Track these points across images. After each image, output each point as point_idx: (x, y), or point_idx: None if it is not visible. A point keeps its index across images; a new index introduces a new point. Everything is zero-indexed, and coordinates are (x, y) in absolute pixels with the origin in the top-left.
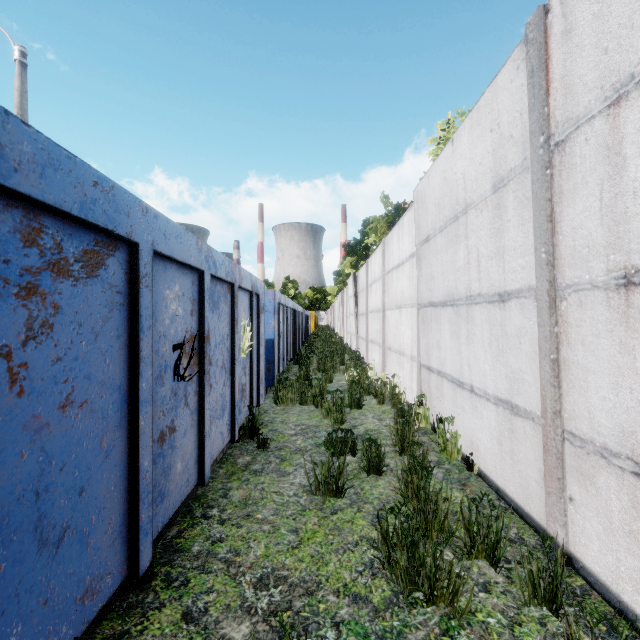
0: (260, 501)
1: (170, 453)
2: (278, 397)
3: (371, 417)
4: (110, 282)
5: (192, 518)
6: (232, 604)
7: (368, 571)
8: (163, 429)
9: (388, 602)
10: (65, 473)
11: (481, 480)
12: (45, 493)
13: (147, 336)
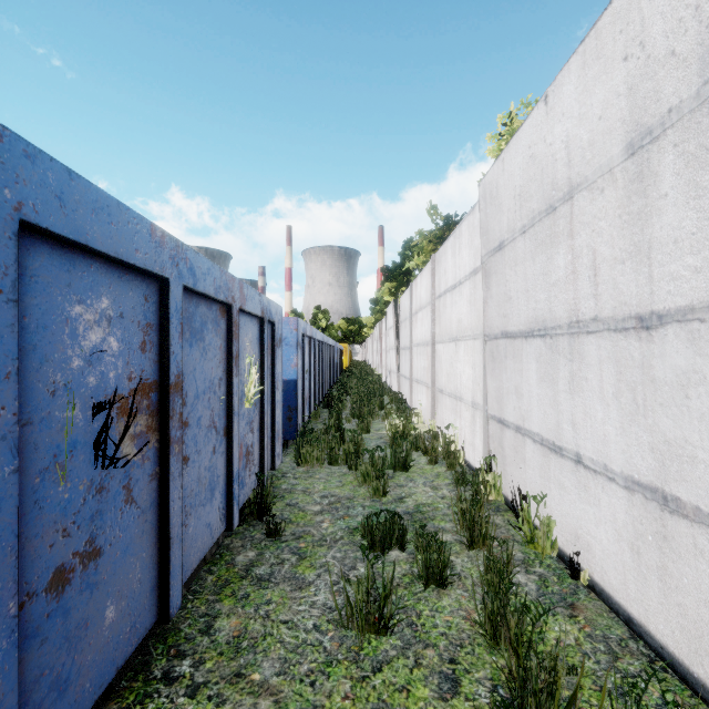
0: (260, 642)
1: (85, 598)
2: (300, 455)
3: (422, 484)
4: None
5: (146, 682)
6: None
7: None
8: (65, 561)
9: None
10: None
11: (596, 597)
12: None
13: None
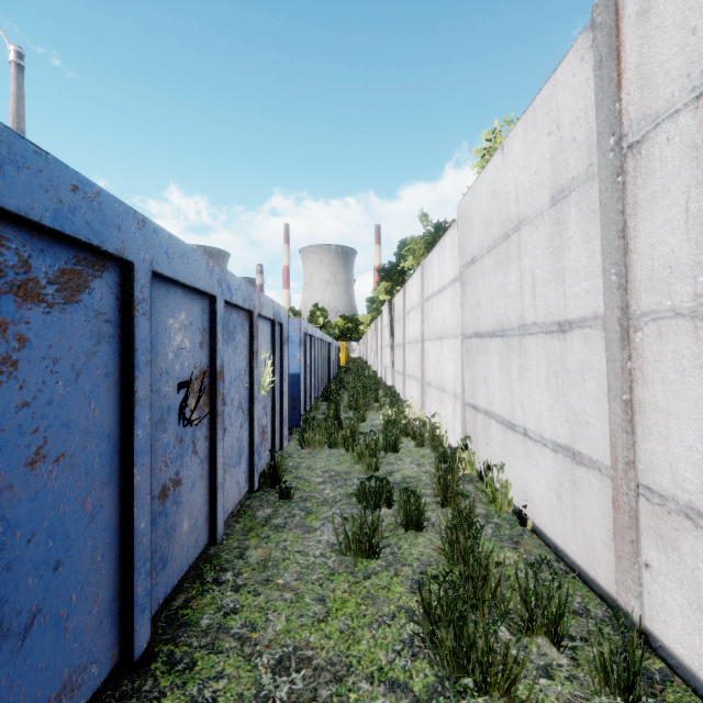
0: (281, 563)
1: (174, 510)
2: (304, 439)
3: (409, 462)
4: (96, 309)
5: (202, 584)
6: (245, 693)
7: (407, 651)
8: (165, 483)
9: (432, 691)
10: (34, 545)
11: (536, 537)
12: (6, 572)
13: (144, 373)
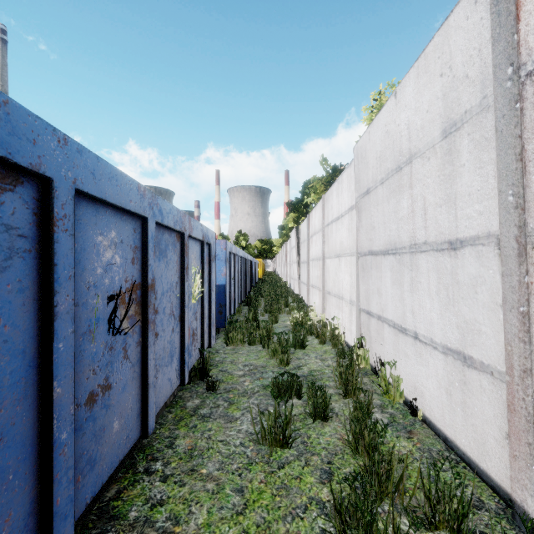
0: (206, 452)
1: (103, 413)
2: (228, 338)
3: (314, 357)
4: (7, 223)
5: (134, 474)
6: None
7: None
8: (93, 389)
9: None
10: None
11: (426, 427)
12: None
13: (66, 288)
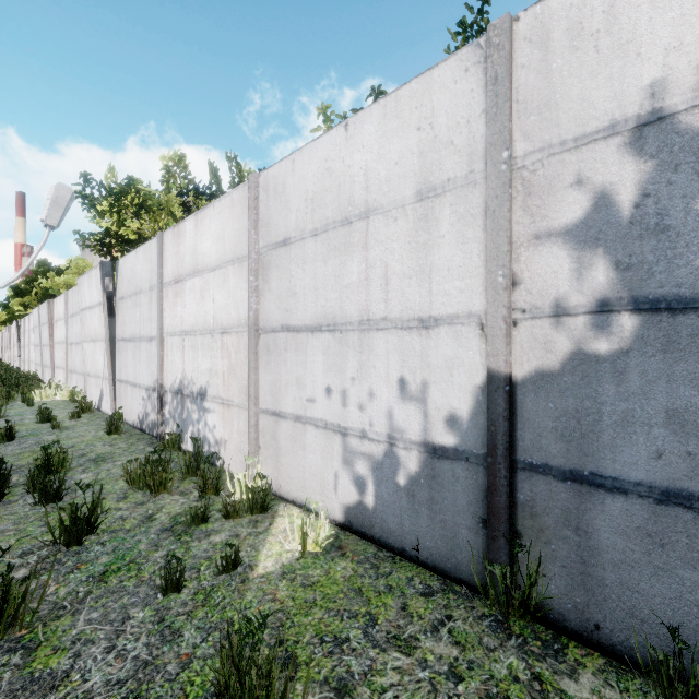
0: None
1: None
2: None
3: None
4: None
5: None
6: None
7: None
8: None
9: None
10: None
11: None
12: None
13: None
